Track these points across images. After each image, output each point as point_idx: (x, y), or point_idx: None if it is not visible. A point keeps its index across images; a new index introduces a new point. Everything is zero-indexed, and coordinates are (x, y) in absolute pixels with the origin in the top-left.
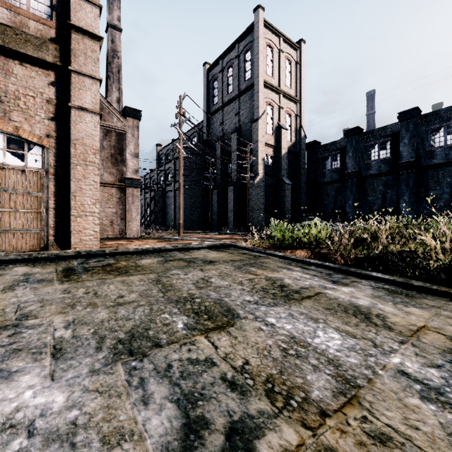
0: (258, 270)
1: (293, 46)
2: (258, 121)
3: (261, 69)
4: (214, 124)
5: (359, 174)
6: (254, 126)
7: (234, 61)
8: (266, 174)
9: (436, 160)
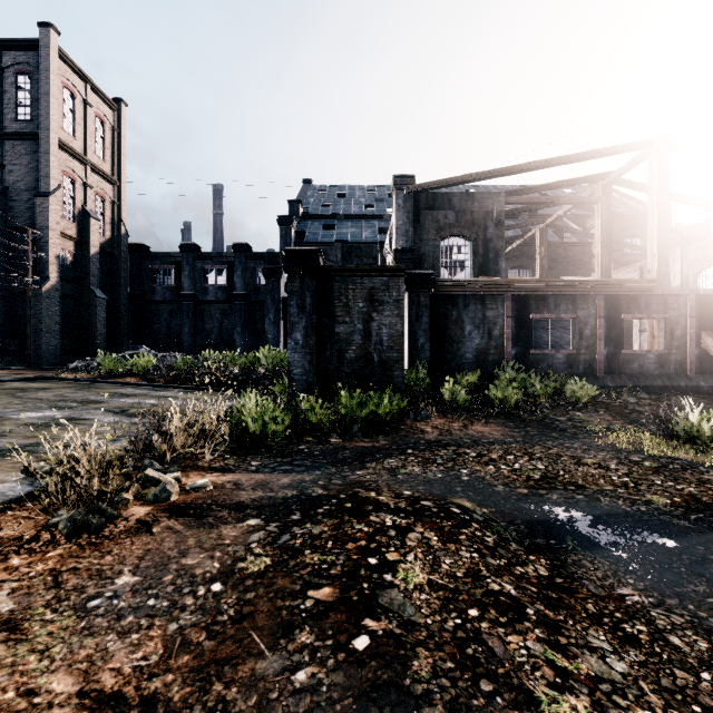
0: (98, 390)
1: (109, 104)
2: (48, 198)
3: (55, 121)
4: None
5: (197, 298)
6: (40, 203)
7: None
8: (63, 280)
9: (262, 297)
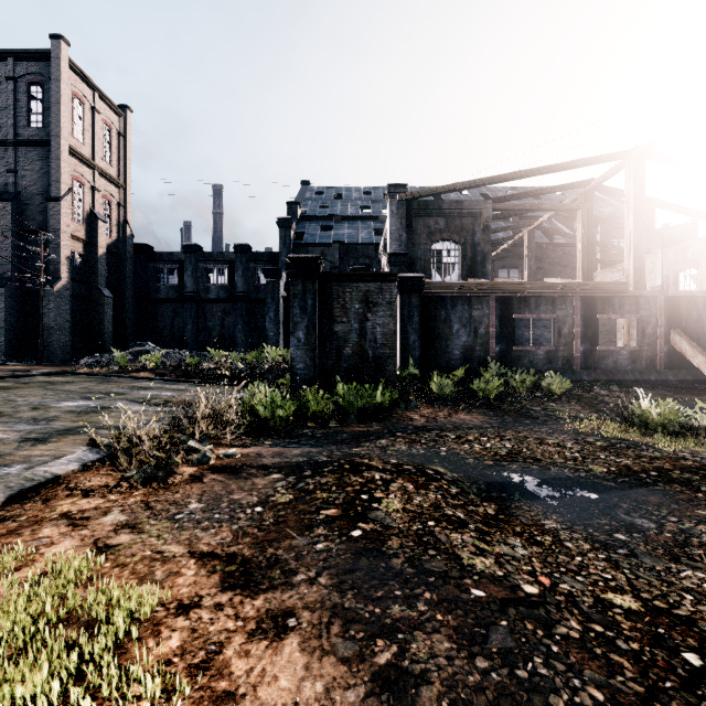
0: (117, 383)
1: (115, 110)
2: (59, 202)
3: (65, 128)
4: None
5: (199, 297)
6: (52, 207)
7: (2, 80)
8: (73, 279)
9: (262, 296)
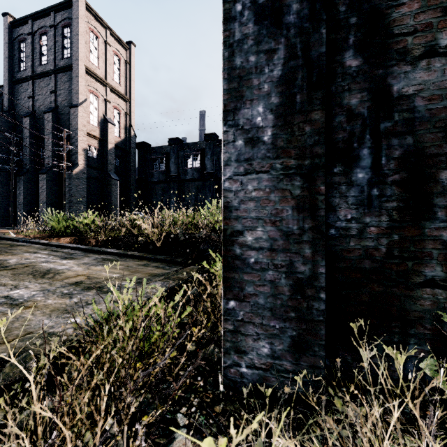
0: None
1: (122, 45)
2: (77, 108)
3: (82, 53)
4: (20, 95)
5: (180, 178)
6: (73, 112)
7: (49, 30)
8: (89, 166)
9: None
